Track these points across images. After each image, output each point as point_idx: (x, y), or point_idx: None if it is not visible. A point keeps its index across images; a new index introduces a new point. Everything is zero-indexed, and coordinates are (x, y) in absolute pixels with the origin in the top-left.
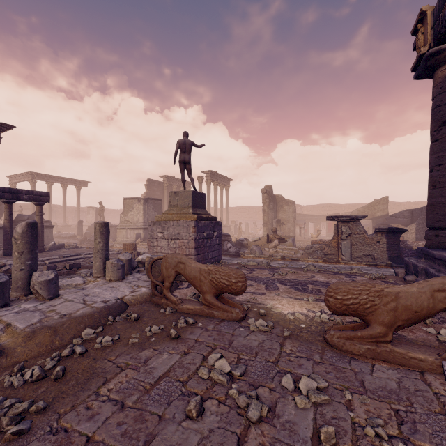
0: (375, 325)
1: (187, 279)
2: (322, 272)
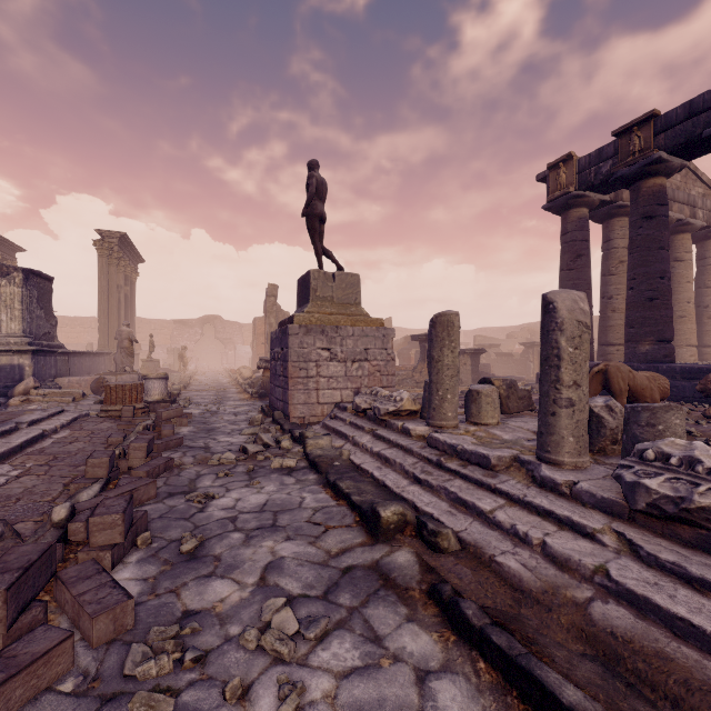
0: None
1: (636, 390)
2: None
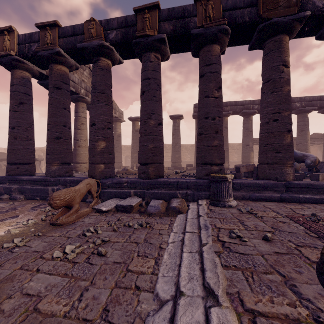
0: (76, 205)
1: None
2: None
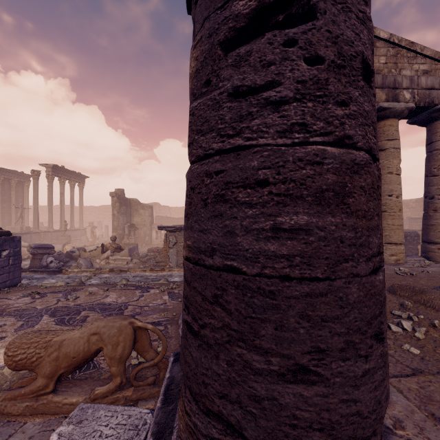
0: (39, 378)
1: None
2: (124, 289)
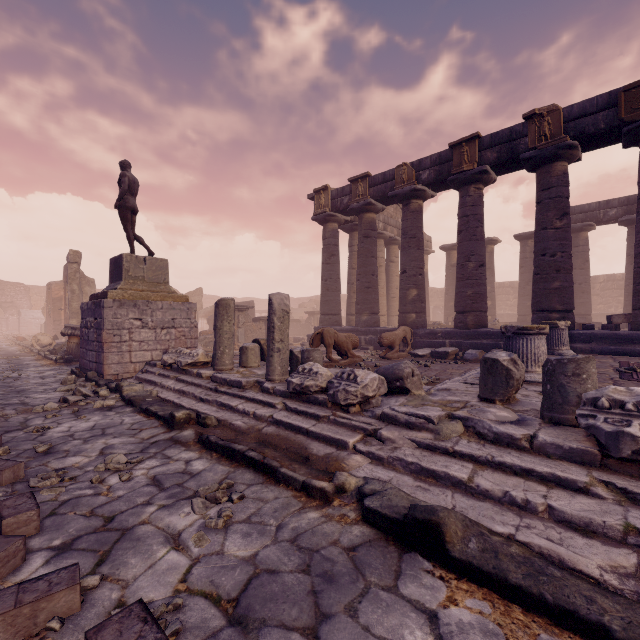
0: (396, 346)
1: (339, 344)
2: None
